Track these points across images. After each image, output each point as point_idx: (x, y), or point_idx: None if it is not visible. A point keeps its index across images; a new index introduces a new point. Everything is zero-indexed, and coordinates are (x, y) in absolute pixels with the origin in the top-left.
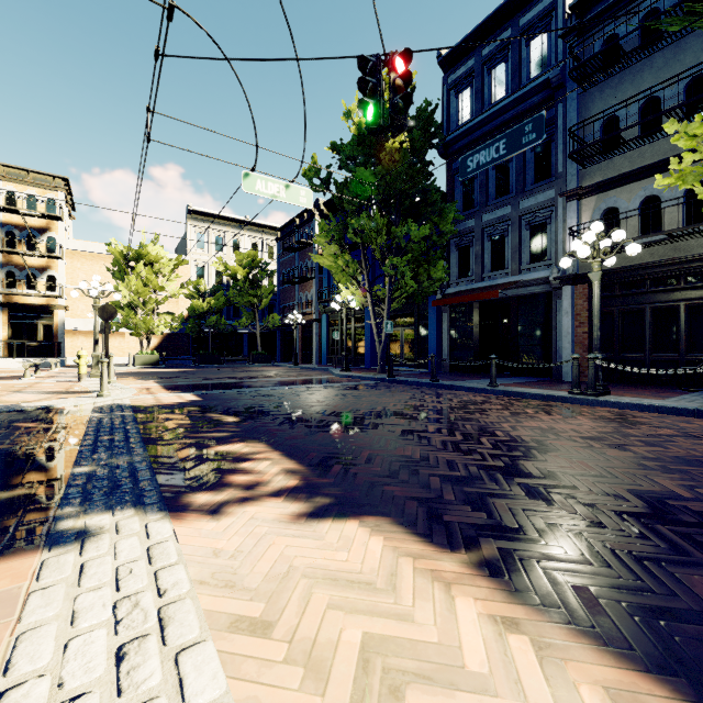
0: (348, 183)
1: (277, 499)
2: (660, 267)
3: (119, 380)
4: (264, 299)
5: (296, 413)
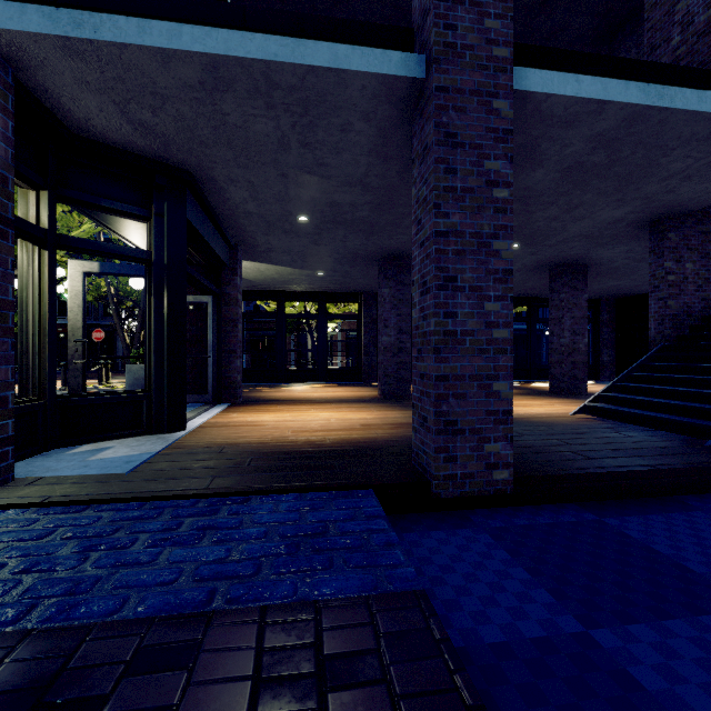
0: None
1: None
2: None
3: None
4: None
5: None
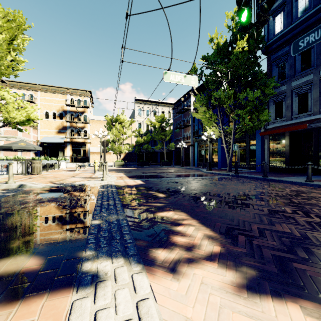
0: (211, 75)
1: (212, 264)
2: None
3: (109, 172)
4: (167, 136)
5: (194, 193)
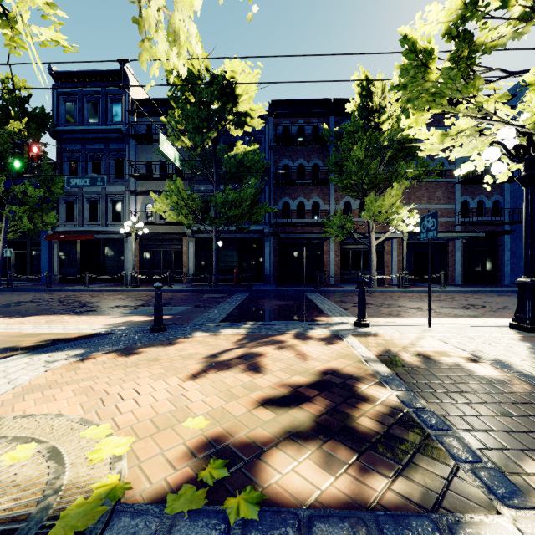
0: None
1: None
2: (166, 235)
3: None
4: None
5: None
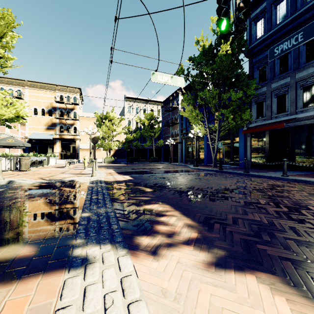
0: (198, 75)
1: (189, 247)
2: None
3: (99, 169)
4: (156, 133)
5: (179, 188)
